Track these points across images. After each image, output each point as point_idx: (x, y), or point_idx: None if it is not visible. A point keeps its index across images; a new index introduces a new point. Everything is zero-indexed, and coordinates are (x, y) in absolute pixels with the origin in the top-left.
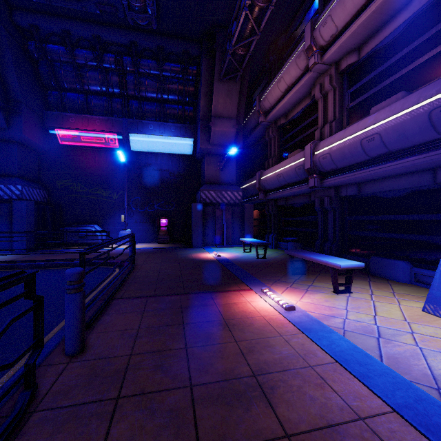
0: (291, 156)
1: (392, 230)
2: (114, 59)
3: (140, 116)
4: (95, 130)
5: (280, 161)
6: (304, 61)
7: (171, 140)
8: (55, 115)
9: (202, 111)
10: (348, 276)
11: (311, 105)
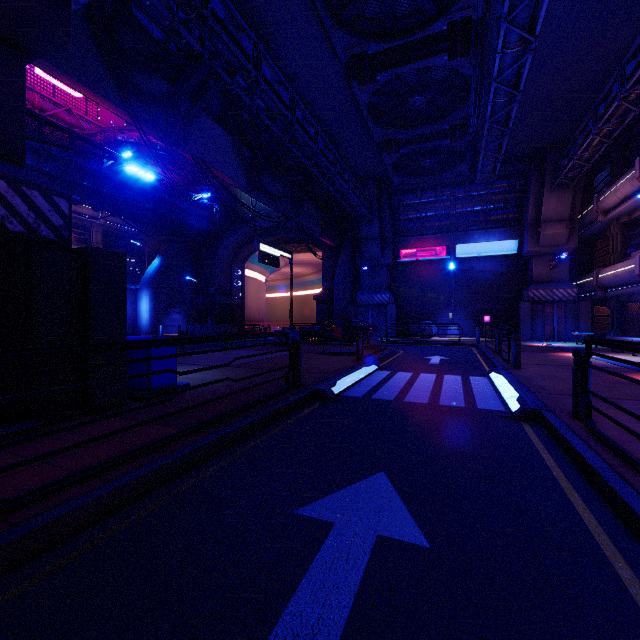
0: (632, 255)
1: None
2: (449, 193)
3: (465, 228)
4: (429, 247)
5: (624, 257)
6: (637, 183)
7: (494, 244)
8: (401, 240)
9: (530, 218)
10: None
11: None
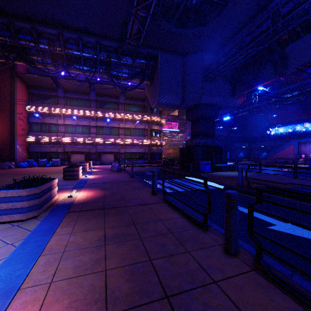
0: None
1: None
2: None
3: None
4: None
5: None
6: None
7: None
8: None
9: None
10: None
11: None
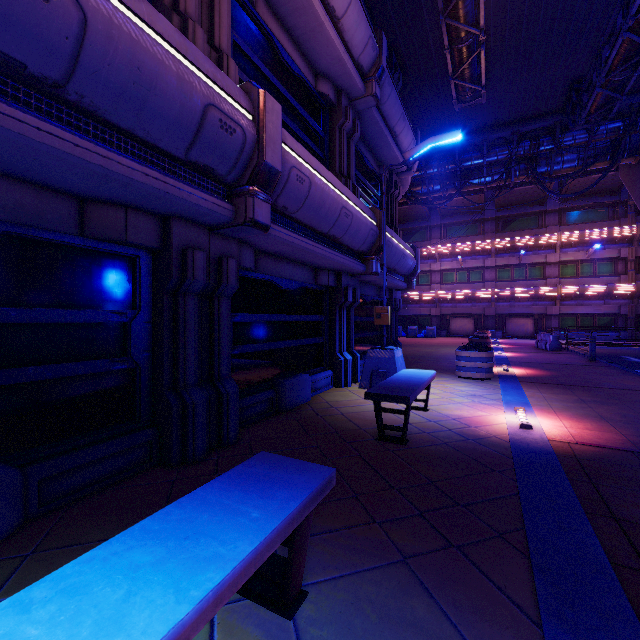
0: None
1: (282, 336)
2: None
3: None
4: None
5: None
6: None
7: None
8: None
9: None
10: None
11: None
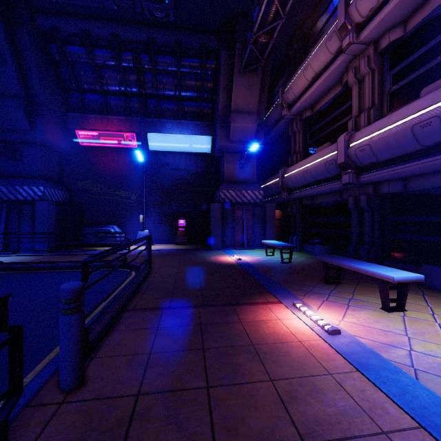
0: (318, 150)
1: None
2: (132, 57)
3: (158, 115)
4: (114, 130)
5: (306, 157)
6: (336, 43)
7: (189, 139)
8: (76, 117)
9: (221, 106)
10: (400, 290)
11: (343, 93)
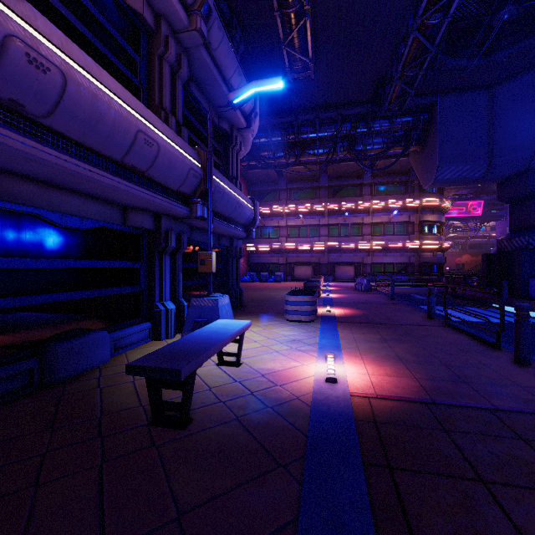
0: None
1: (64, 287)
2: None
3: None
4: None
5: None
6: None
7: None
8: None
9: None
10: None
11: None
